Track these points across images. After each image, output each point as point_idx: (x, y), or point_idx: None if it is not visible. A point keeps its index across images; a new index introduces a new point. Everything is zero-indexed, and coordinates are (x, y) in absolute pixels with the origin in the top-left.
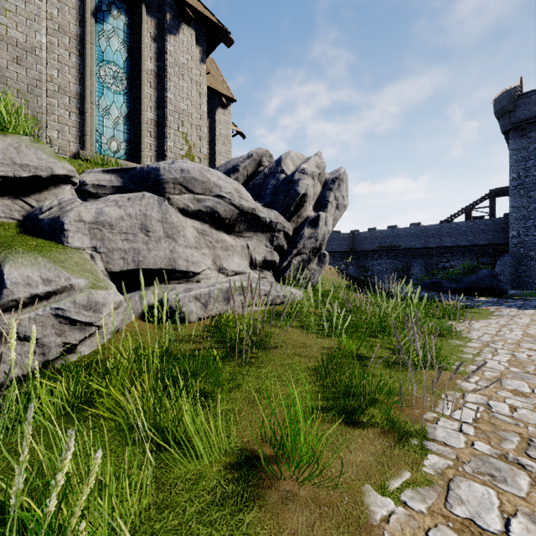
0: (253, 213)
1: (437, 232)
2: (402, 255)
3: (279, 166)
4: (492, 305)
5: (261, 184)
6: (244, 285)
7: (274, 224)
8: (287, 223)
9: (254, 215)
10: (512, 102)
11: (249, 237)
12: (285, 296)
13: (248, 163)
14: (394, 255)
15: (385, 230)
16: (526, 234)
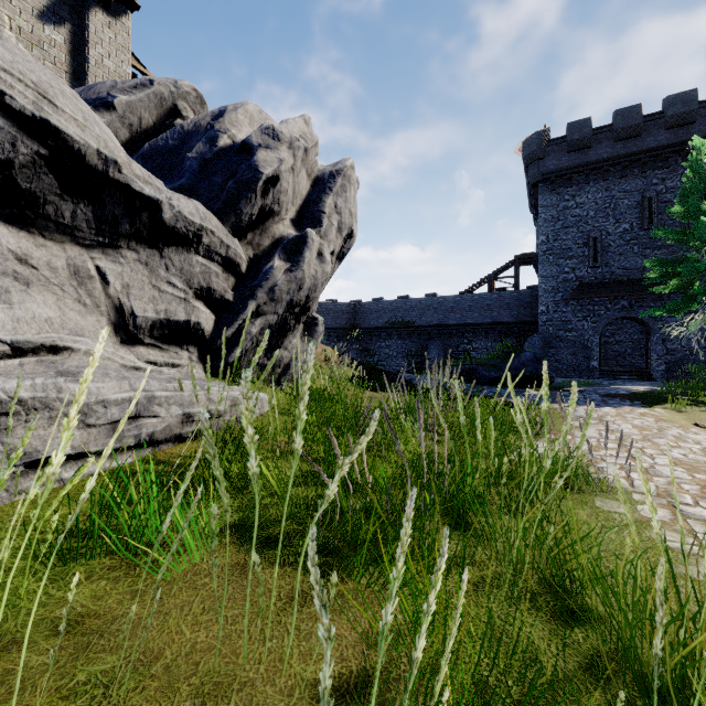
0: (110, 174)
1: (458, 305)
2: (416, 335)
3: (218, 120)
4: (553, 401)
5: (173, 150)
6: (7, 391)
7: (190, 227)
8: (233, 239)
9: (115, 183)
10: (541, 148)
11: (109, 250)
12: (212, 412)
13: (140, 99)
14: (407, 335)
15: (396, 301)
16: (555, 310)
